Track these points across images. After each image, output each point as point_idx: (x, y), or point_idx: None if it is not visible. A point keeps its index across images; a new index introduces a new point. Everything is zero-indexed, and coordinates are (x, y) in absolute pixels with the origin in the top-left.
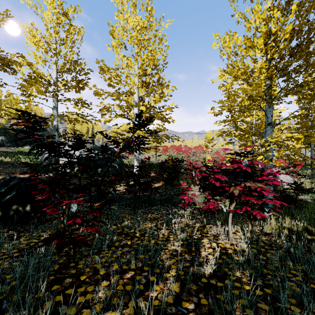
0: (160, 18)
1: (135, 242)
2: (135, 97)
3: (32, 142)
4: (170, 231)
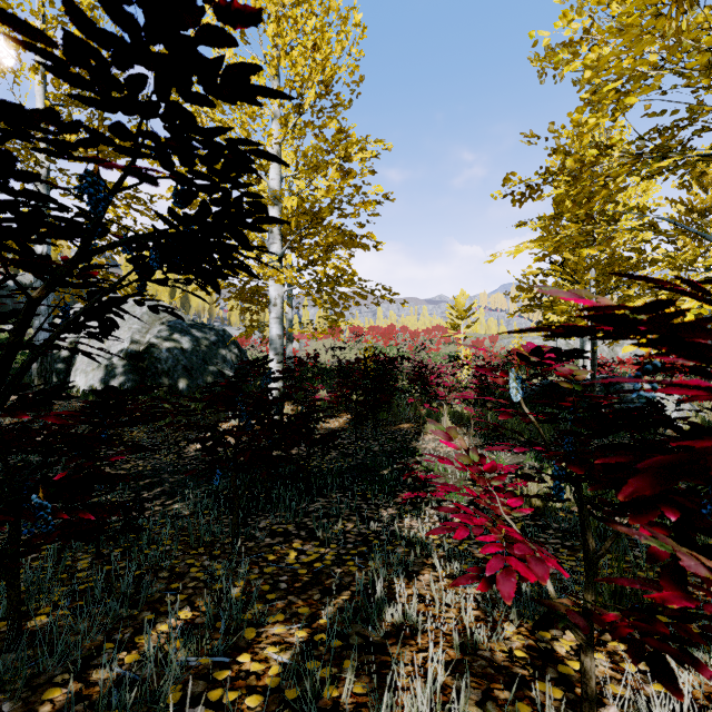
0: None
1: None
2: (272, 177)
3: None
4: None
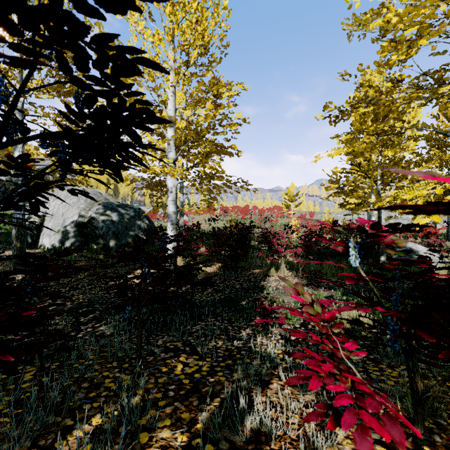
0: None
1: None
2: (169, 108)
3: None
4: None
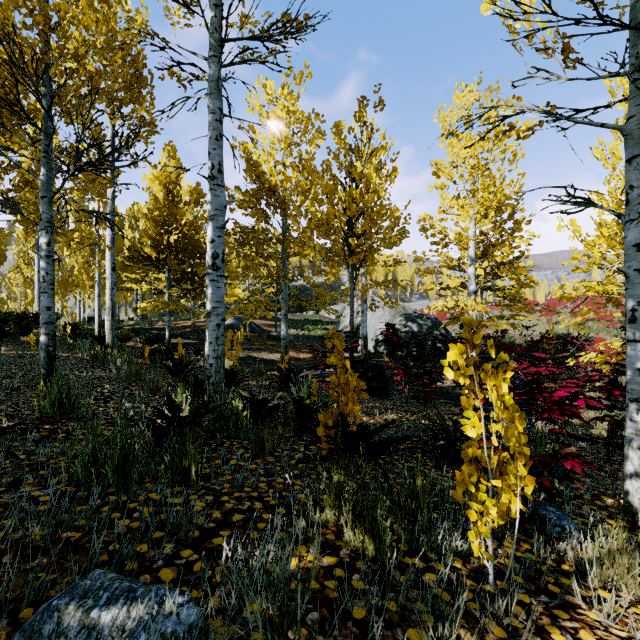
0: None
1: None
2: (470, 250)
3: (393, 344)
4: None
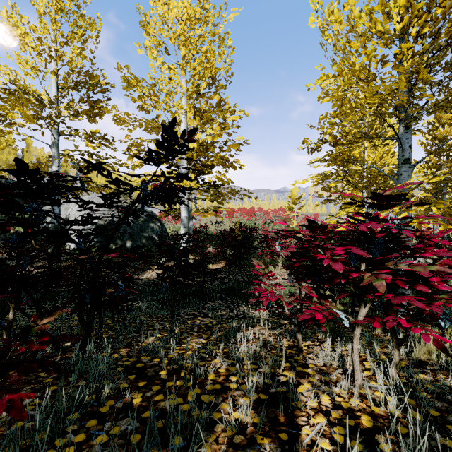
0: (220, 6)
1: (152, 399)
2: (182, 128)
3: None
4: (231, 362)
